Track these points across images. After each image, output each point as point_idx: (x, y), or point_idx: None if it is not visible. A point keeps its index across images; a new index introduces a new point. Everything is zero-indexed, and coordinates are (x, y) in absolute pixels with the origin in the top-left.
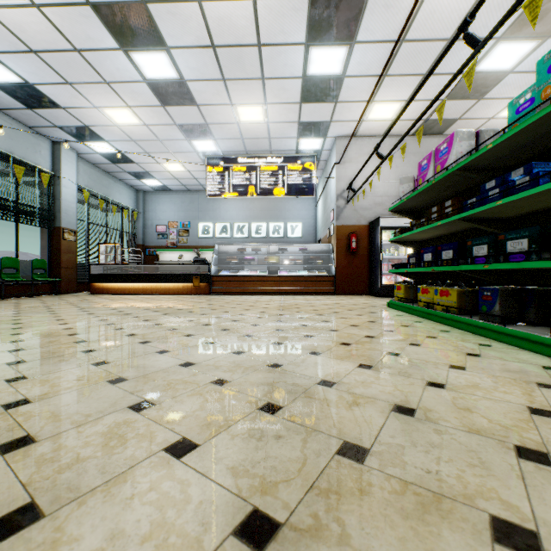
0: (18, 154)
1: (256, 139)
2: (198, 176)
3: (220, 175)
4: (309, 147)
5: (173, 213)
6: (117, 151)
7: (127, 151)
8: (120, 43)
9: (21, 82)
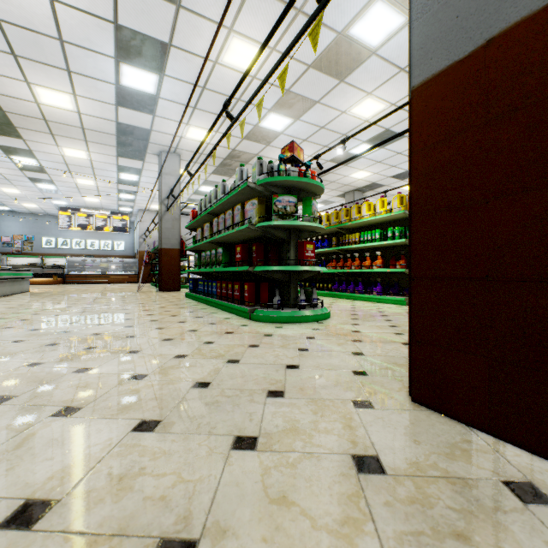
0: None
1: (94, 205)
2: (47, 209)
3: (69, 217)
4: (125, 210)
5: (18, 228)
6: None
7: None
8: (33, 182)
9: None
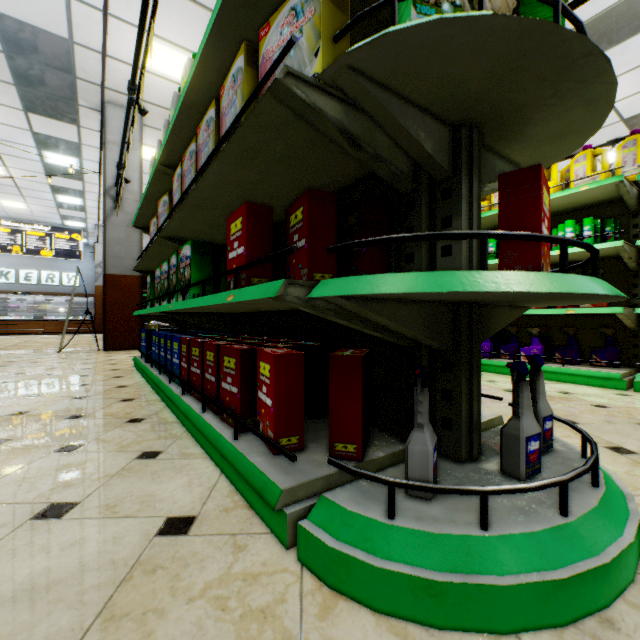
0: None
1: (21, 214)
2: None
3: None
4: (75, 225)
5: None
6: None
7: None
8: None
9: None
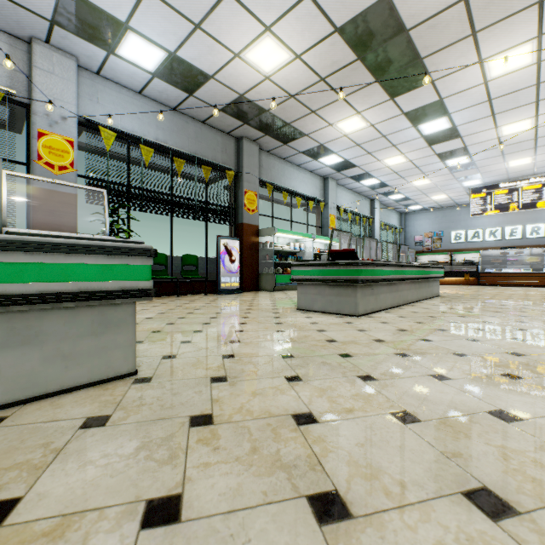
0: (361, 212)
1: (520, 171)
2: (455, 198)
3: (482, 199)
4: None
5: (428, 226)
6: (404, 196)
7: (410, 196)
8: (442, 160)
9: (379, 182)
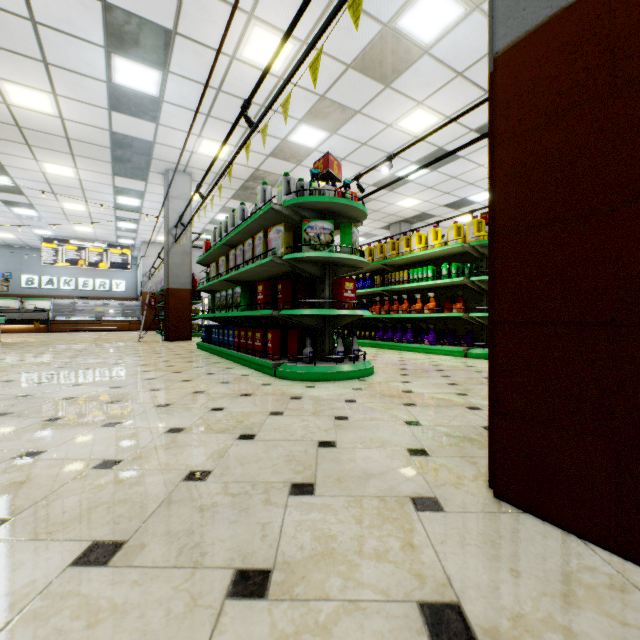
0: None
1: (86, 235)
2: (27, 241)
3: (55, 250)
4: (126, 242)
5: None
6: None
7: None
8: (7, 205)
9: None
